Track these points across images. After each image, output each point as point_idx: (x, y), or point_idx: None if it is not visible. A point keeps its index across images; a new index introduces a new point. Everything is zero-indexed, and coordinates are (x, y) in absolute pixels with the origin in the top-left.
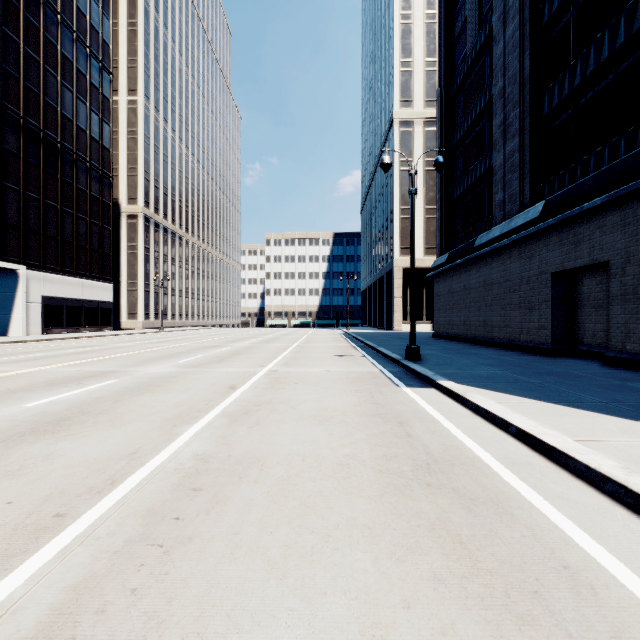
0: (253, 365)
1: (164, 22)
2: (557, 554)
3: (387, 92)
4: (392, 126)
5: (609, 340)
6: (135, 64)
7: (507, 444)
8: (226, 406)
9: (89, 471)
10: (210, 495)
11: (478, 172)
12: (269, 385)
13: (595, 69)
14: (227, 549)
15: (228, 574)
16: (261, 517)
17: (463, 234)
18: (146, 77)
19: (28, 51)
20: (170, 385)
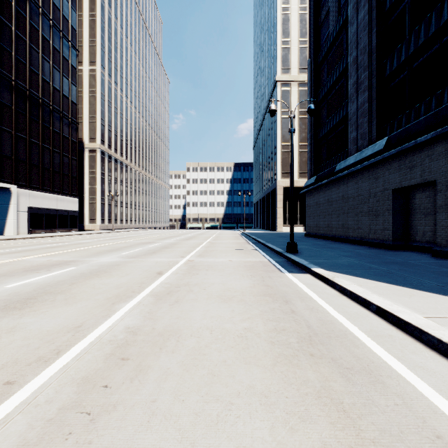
0: (176, 256)
1: (115, 14)
2: (428, 423)
3: (272, 63)
4: (276, 86)
5: (436, 238)
6: (94, 43)
7: (370, 319)
8: (154, 288)
9: (41, 342)
10: (135, 364)
11: (338, 118)
12: (187, 271)
13: (425, 41)
14: (145, 417)
15: (143, 443)
16: (175, 385)
17: (327, 162)
18: (102, 53)
19: (18, 33)
20: (114, 271)
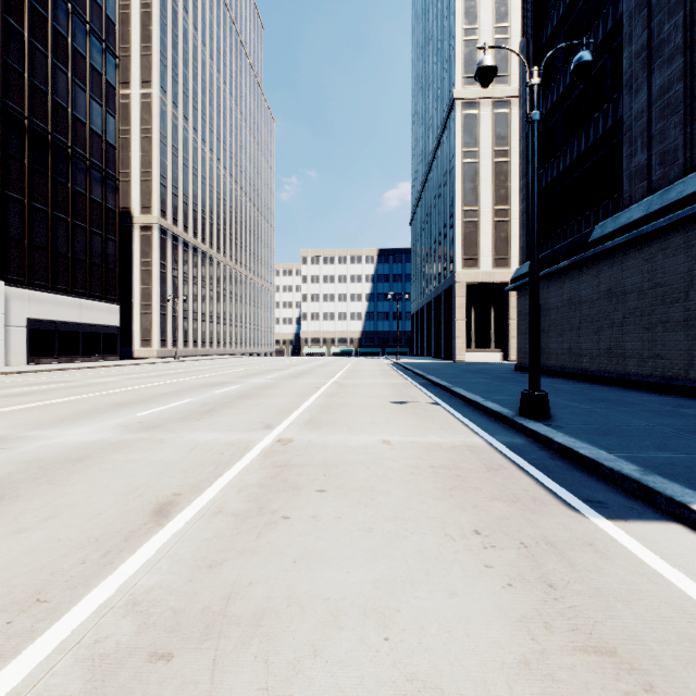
0: (253, 424)
1: (184, 5)
2: None
3: (445, 70)
4: (452, 109)
5: None
6: (149, 51)
7: None
8: (37, 665)
9: None
10: None
11: (592, 136)
12: (256, 499)
13: None
14: None
15: None
16: None
17: (564, 228)
18: (162, 67)
19: (8, 20)
20: (29, 495)
